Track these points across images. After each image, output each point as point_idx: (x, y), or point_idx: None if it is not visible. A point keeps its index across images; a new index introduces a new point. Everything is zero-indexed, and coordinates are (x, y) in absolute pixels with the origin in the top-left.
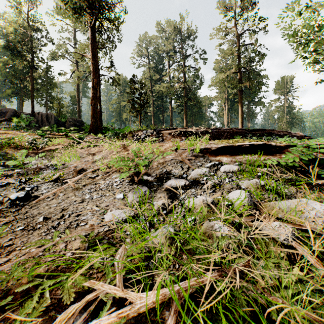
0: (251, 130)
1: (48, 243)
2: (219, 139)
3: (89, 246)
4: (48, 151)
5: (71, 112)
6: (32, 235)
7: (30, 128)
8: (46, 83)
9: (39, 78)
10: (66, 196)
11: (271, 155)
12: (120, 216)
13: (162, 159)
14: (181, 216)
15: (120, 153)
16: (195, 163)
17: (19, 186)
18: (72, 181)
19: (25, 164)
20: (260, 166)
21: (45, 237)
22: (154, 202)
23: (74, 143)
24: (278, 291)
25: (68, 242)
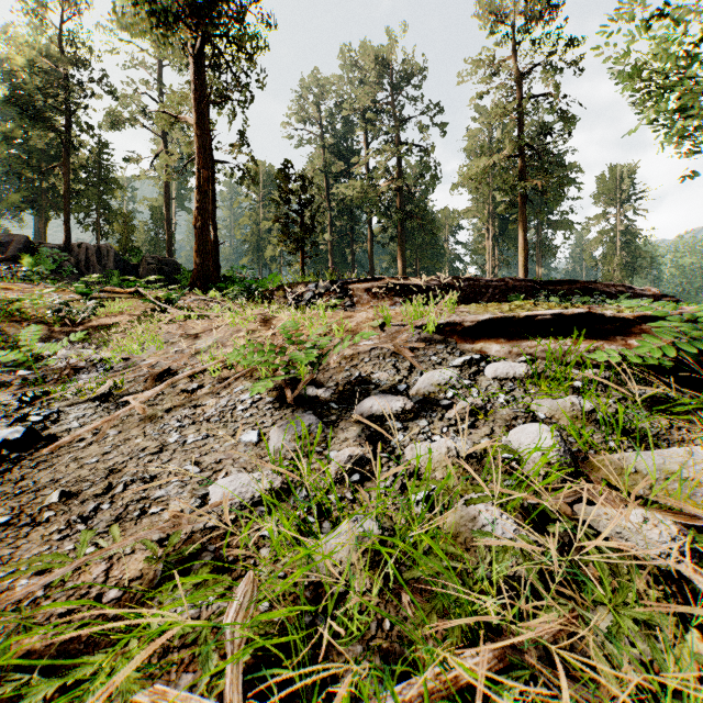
0: (546, 282)
1: (62, 564)
2: (477, 302)
3: (166, 570)
4: (96, 329)
5: (152, 243)
6: (27, 539)
7: (61, 279)
8: (98, 180)
9: (81, 169)
10: (124, 437)
11: (604, 340)
12: (247, 489)
13: (351, 347)
14: (397, 488)
15: (256, 334)
16: (426, 358)
17: (17, 410)
18: (140, 400)
19: (44, 357)
20: (578, 364)
21: (60, 546)
22: (330, 451)
23: (155, 310)
24: (654, 700)
25: (114, 560)
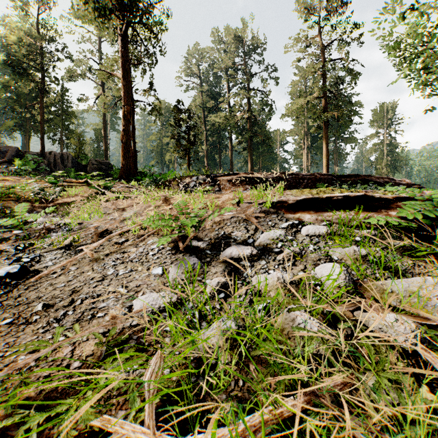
0: (340, 176)
1: (45, 346)
2: (297, 188)
3: (108, 350)
4: (61, 205)
5: (95, 152)
6: (23, 332)
7: (39, 174)
8: (61, 112)
9: (51, 105)
10: (80, 271)
11: (374, 212)
12: (156, 302)
13: (219, 216)
14: (247, 302)
15: (160, 208)
16: (265, 223)
17: (14, 255)
18: (90, 249)
19: (29, 222)
20: (358, 227)
21: (43, 336)
22: (206, 280)
23: (97, 193)
24: (399, 426)
25: (76, 344)
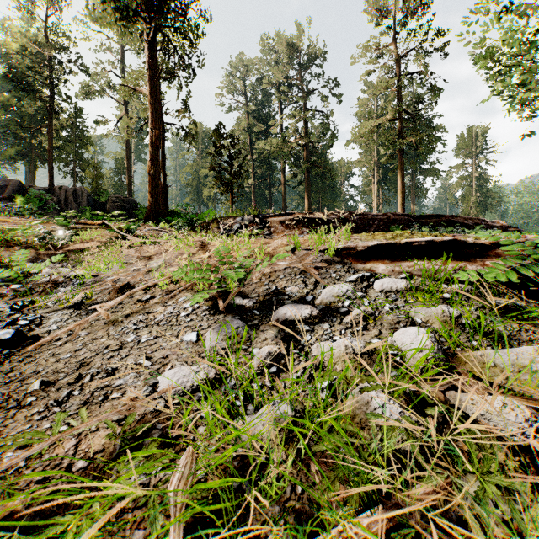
0: (419, 216)
1: (40, 440)
2: (366, 232)
3: (123, 444)
4: (73, 252)
5: (116, 186)
6: (13, 419)
7: (46, 213)
8: (75, 138)
9: (62, 129)
10: (92, 337)
11: (466, 261)
12: (188, 379)
13: (269, 267)
14: (306, 378)
15: (195, 256)
16: (327, 275)
17: (9, 316)
18: (105, 308)
19: (32, 274)
20: (446, 280)
21: (39, 425)
22: (253, 349)
23: (118, 238)
24: None
25: (82, 436)
